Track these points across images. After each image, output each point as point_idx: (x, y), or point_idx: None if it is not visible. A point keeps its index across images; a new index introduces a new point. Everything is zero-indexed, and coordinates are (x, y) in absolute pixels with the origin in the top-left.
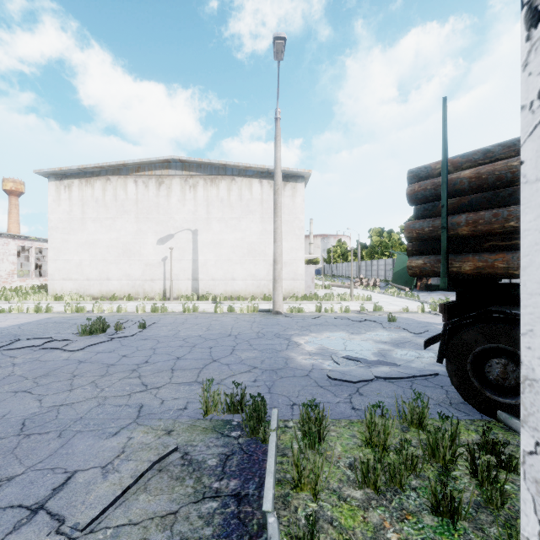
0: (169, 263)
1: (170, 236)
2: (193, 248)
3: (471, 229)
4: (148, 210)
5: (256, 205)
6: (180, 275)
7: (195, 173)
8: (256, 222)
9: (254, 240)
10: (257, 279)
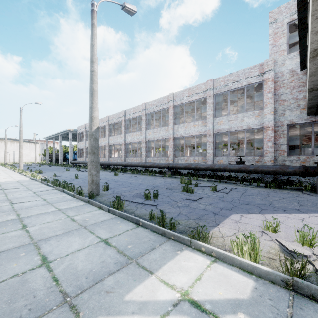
0: (7, 157)
1: (8, 152)
2: (14, 154)
3: (50, 156)
4: (2, 147)
5: (29, 147)
6: (10, 159)
7: (14, 140)
8: (29, 150)
9: (28, 153)
10: (29, 160)
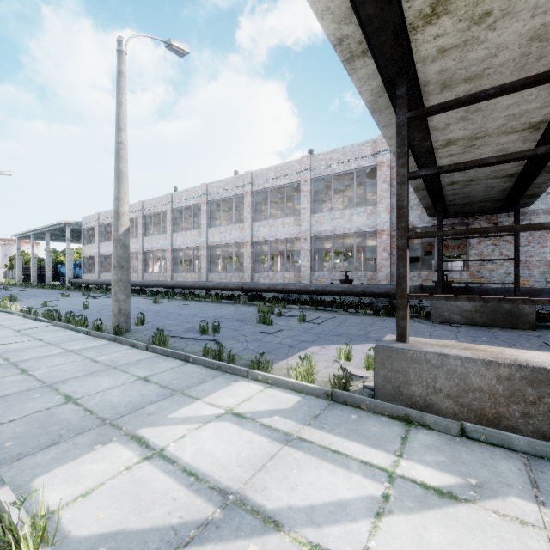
0: None
1: None
2: None
3: (25, 271)
4: None
5: None
6: None
7: None
8: None
9: None
10: None
